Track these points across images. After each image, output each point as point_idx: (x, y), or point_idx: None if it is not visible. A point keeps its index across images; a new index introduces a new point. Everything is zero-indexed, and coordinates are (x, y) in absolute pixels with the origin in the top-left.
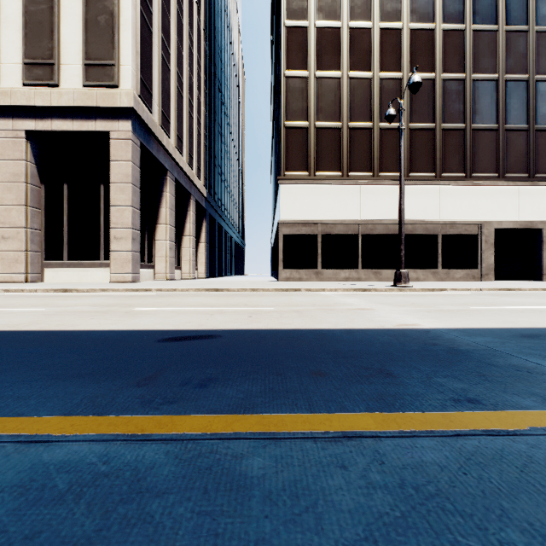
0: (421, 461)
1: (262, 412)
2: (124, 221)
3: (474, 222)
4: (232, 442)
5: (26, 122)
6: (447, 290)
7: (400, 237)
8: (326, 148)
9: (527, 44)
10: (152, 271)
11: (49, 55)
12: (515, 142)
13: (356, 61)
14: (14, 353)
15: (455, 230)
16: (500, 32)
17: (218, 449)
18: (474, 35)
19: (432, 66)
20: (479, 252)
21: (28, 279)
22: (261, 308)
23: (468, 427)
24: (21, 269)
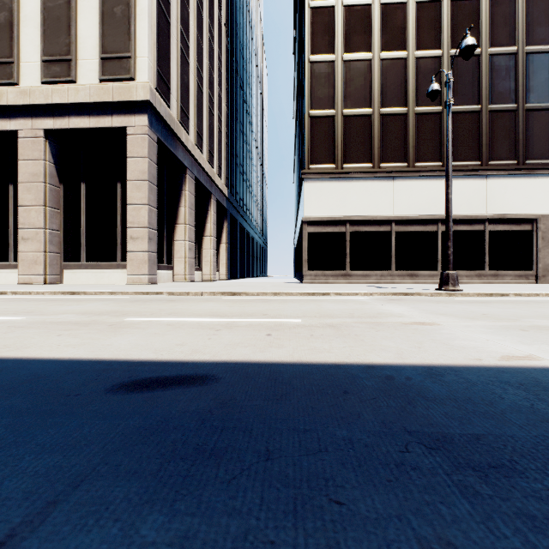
0: None
1: None
2: (141, 220)
3: (528, 216)
4: None
5: (45, 121)
6: (509, 295)
7: (447, 232)
8: (355, 137)
9: None
10: (171, 273)
11: (67, 51)
12: None
13: (388, 40)
14: None
15: (505, 226)
16: None
17: None
18: (528, 1)
19: (478, 40)
20: (534, 251)
21: (47, 280)
22: (284, 320)
23: None
24: (40, 270)
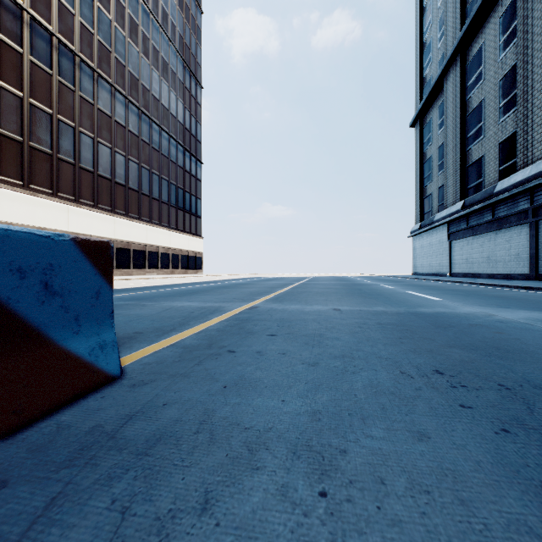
0: None
1: None
2: None
3: (32, 227)
4: None
5: None
6: None
7: None
8: None
9: (75, 101)
10: None
11: None
12: (66, 171)
13: None
14: None
15: None
16: (54, 79)
17: None
18: (32, 66)
19: None
20: None
21: None
22: None
23: None
24: None
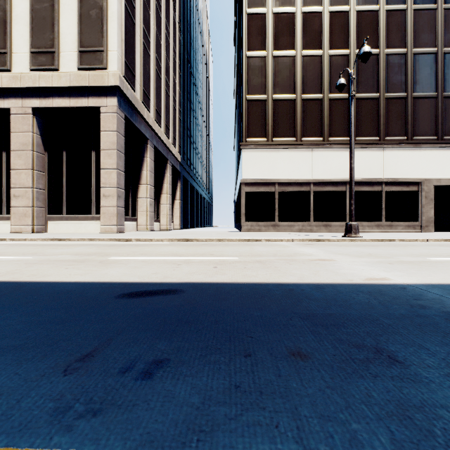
0: None
1: (225, 446)
2: (112, 181)
3: (415, 179)
4: None
5: (33, 100)
6: (395, 240)
7: (350, 193)
8: (282, 117)
9: None
10: (135, 223)
11: (51, 45)
12: None
13: (308, 41)
14: None
15: (398, 187)
16: (439, 10)
17: None
18: (415, 14)
19: (377, 42)
20: (419, 207)
21: (34, 230)
22: (226, 258)
23: None
24: (29, 221)
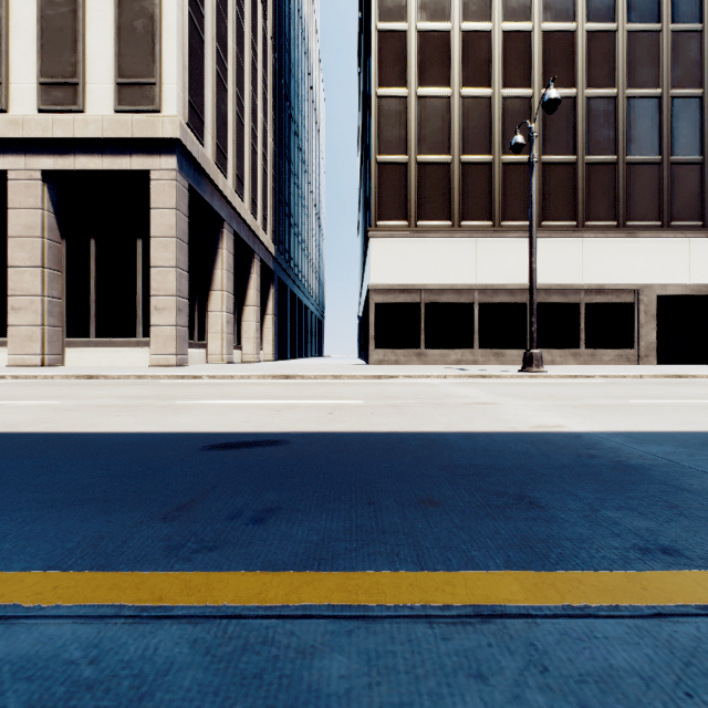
0: (610, 668)
1: (346, 567)
2: (168, 286)
3: (629, 286)
4: (298, 623)
5: (43, 159)
6: (595, 377)
7: (531, 306)
8: (431, 189)
9: (701, 49)
10: (204, 352)
11: (72, 73)
12: (685, 180)
13: (470, 75)
14: (1, 466)
15: (604, 297)
16: (664, 33)
17: (276, 636)
18: (629, 37)
19: (573, 79)
20: (635, 327)
21: (45, 362)
22: (345, 401)
23: (674, 601)
24: (36, 349)
